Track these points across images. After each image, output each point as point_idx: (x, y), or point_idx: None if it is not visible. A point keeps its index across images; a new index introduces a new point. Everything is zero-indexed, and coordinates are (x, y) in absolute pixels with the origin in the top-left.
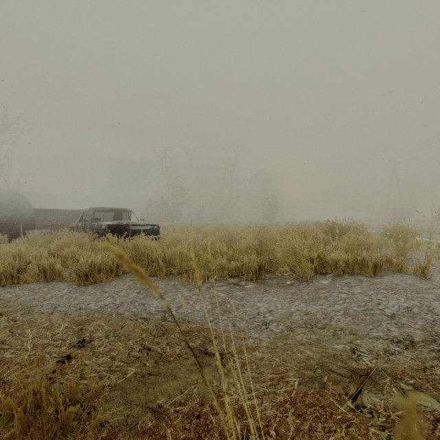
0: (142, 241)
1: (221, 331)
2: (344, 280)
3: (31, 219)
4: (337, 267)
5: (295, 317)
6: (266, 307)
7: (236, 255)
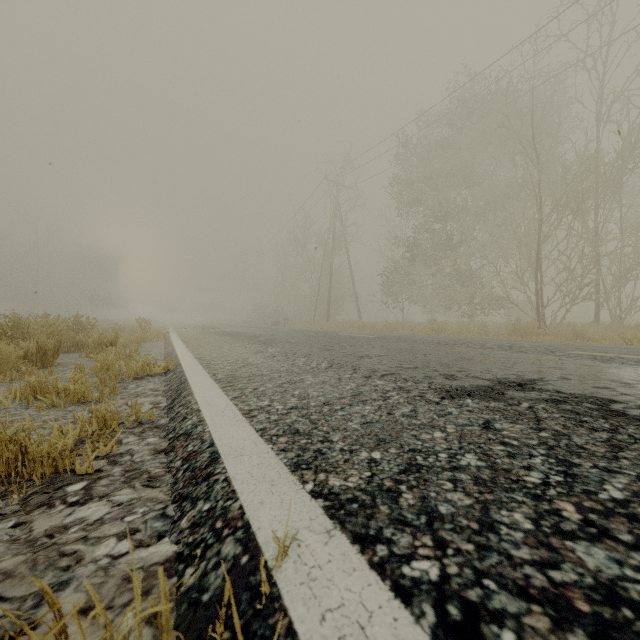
0: None
1: None
2: None
3: None
4: None
5: None
6: None
7: None
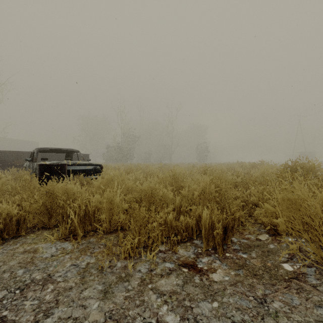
0: (62, 186)
1: None
2: None
3: None
4: None
5: None
6: None
7: (184, 203)
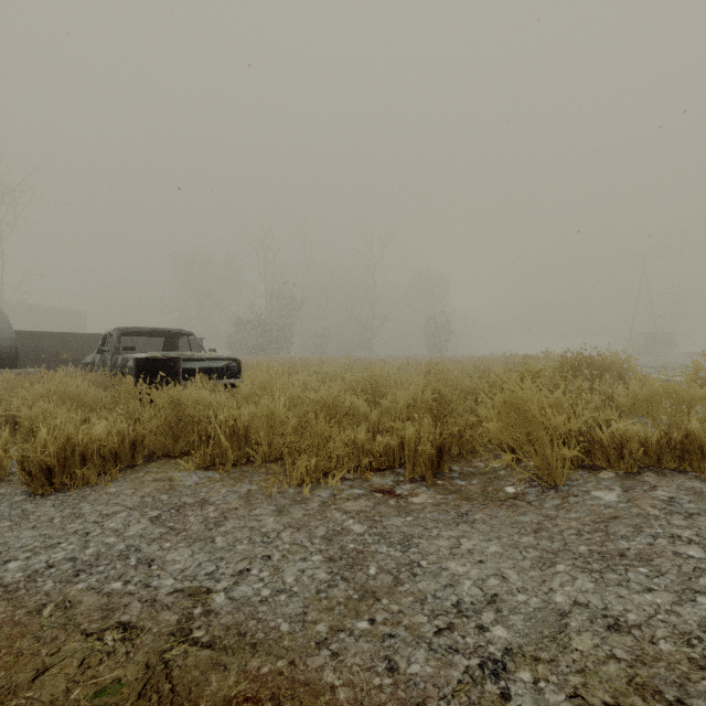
0: (192, 392)
1: (349, 700)
2: (653, 490)
3: (9, 349)
4: (625, 456)
5: (583, 643)
6: (476, 581)
7: (386, 421)
